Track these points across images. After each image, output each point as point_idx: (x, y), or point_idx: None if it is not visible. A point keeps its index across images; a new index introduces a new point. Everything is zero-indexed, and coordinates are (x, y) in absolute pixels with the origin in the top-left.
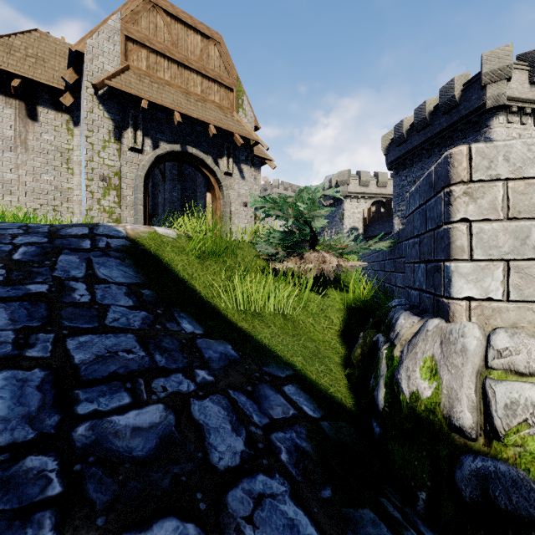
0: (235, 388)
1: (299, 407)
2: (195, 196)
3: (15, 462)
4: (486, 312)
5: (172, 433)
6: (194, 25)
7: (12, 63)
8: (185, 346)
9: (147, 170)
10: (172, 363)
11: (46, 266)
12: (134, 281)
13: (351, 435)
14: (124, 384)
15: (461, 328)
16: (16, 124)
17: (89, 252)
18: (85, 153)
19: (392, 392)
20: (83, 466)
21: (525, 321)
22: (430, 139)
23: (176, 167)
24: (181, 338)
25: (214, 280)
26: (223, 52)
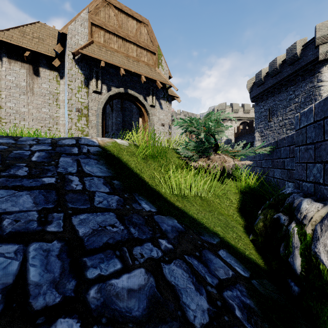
0: (188, 253)
1: (234, 268)
2: (130, 120)
3: (49, 325)
4: None
5: (155, 293)
6: (132, 14)
7: (25, 42)
8: (148, 221)
9: (104, 104)
10: (142, 234)
11: (52, 165)
12: (107, 174)
13: (274, 290)
14: (114, 252)
15: None
16: (27, 78)
17: (77, 155)
18: (67, 95)
19: (308, 261)
20: (98, 326)
21: None
22: (280, 81)
23: (120, 103)
24: (144, 215)
25: (155, 173)
26: (149, 30)
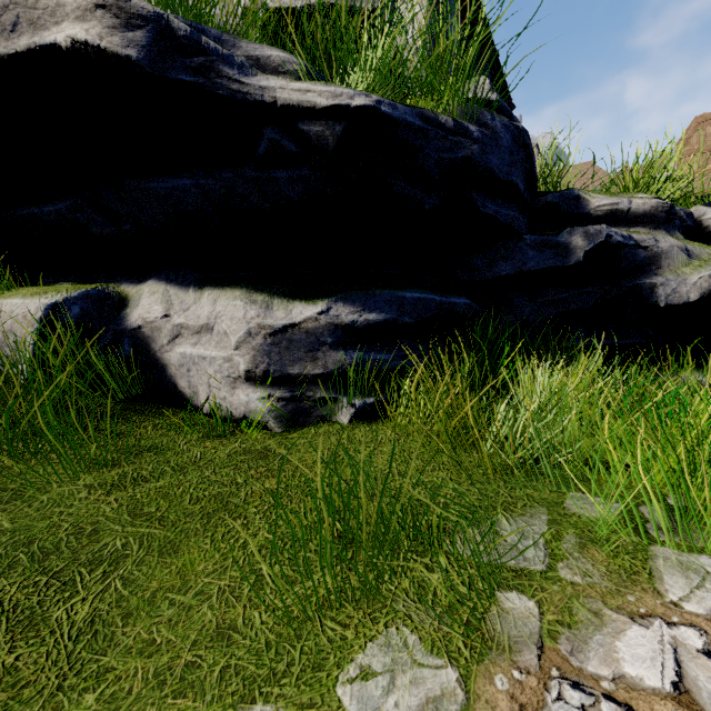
0: None
1: None
2: None
3: None
4: None
5: None
6: None
7: None
8: None
9: None
10: None
11: None
12: None
13: None
14: None
15: None
16: None
17: None
18: None
19: None
20: None
21: None
22: None
23: None
24: None
25: None
26: None
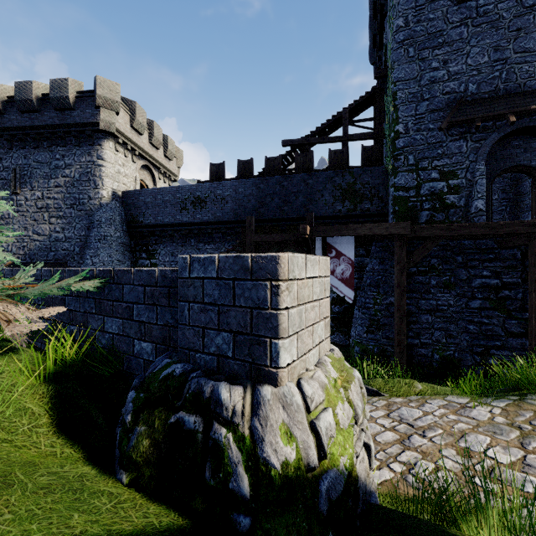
0: None
1: None
2: None
3: None
4: (292, 371)
5: None
6: None
7: None
8: None
9: None
10: None
11: None
12: None
13: None
14: None
15: (290, 389)
16: None
17: None
18: None
19: (254, 472)
20: None
21: (301, 369)
22: (39, 128)
23: None
24: None
25: None
26: None
